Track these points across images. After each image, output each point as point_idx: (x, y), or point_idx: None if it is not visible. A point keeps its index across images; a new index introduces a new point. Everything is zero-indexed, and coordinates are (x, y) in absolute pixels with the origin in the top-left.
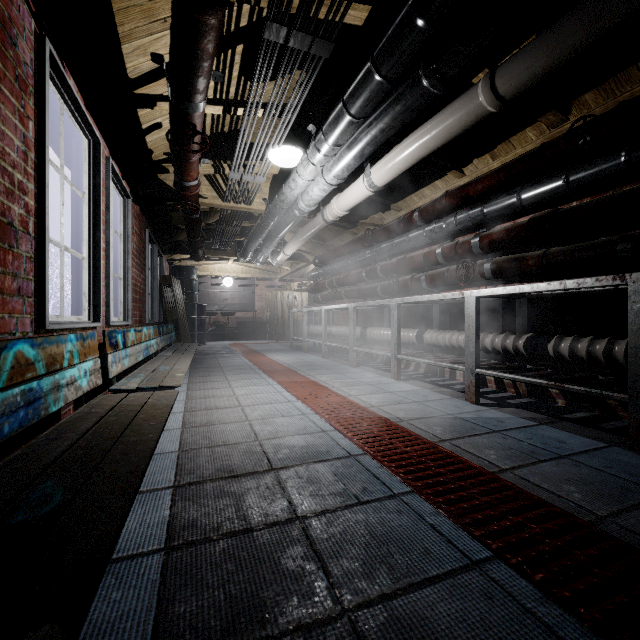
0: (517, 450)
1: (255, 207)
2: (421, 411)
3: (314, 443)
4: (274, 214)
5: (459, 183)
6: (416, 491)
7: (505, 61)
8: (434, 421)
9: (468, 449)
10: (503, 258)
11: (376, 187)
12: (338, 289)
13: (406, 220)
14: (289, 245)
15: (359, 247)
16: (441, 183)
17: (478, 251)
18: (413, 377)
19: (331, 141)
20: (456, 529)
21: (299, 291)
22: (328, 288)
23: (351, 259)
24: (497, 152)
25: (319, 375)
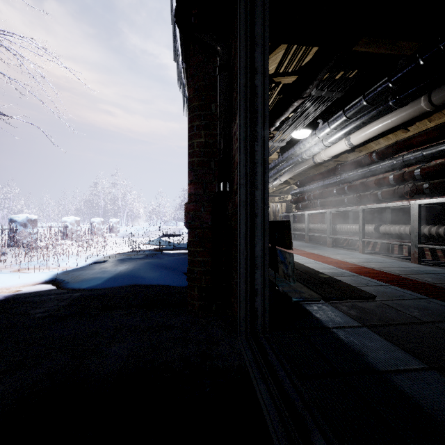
0: (444, 279)
1: (272, 157)
2: (384, 265)
3: (333, 271)
4: (284, 161)
5: (405, 135)
6: (392, 285)
7: (437, 88)
8: (393, 269)
9: (415, 277)
10: (437, 181)
11: (353, 145)
12: (314, 201)
13: (366, 158)
14: (285, 175)
15: (330, 175)
16: (392, 136)
17: (419, 177)
18: (372, 253)
19: (333, 128)
20: (413, 293)
21: (278, 202)
22: (306, 200)
23: (325, 182)
24: (432, 118)
25: (311, 250)
